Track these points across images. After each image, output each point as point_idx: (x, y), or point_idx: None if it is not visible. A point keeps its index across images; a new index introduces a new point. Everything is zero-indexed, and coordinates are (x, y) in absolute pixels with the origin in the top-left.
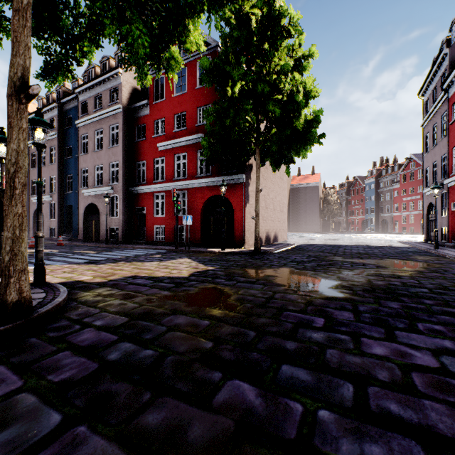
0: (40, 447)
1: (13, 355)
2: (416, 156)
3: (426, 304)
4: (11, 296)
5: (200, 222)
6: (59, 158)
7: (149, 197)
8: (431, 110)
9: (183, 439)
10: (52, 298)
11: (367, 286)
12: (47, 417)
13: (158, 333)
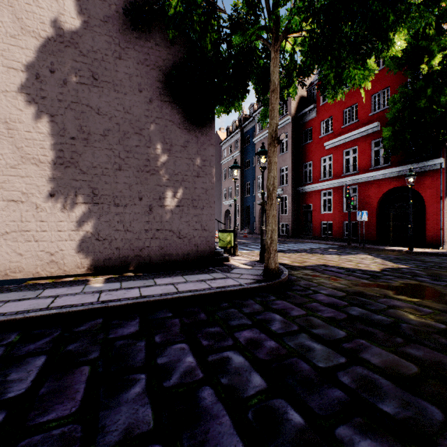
0: (343, 341)
1: (286, 298)
2: None
3: None
4: (271, 265)
5: (375, 218)
6: (241, 170)
7: (315, 195)
8: None
9: None
10: (280, 272)
11: None
12: (335, 330)
13: (381, 308)
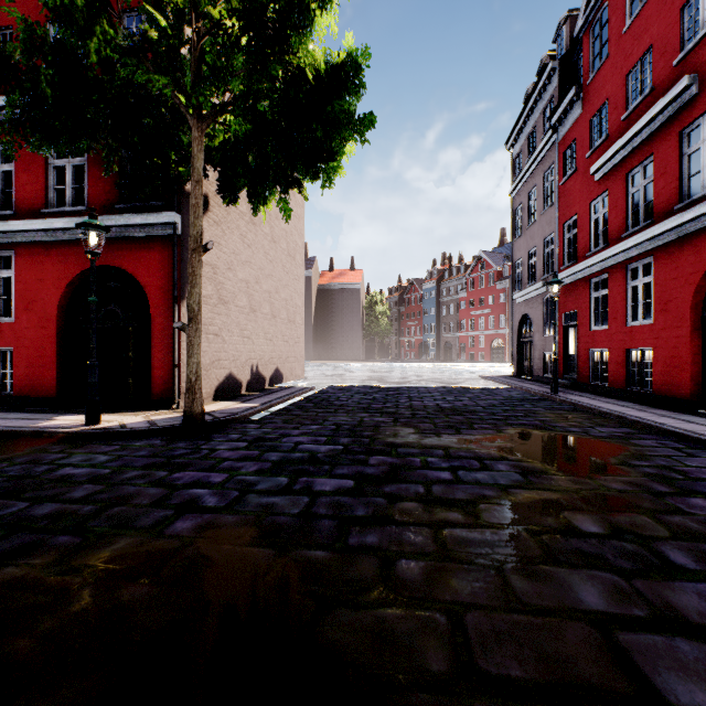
0: None
1: None
2: (486, 254)
3: None
4: None
5: (56, 340)
6: None
7: None
8: (529, 165)
9: None
10: None
11: None
12: None
13: None
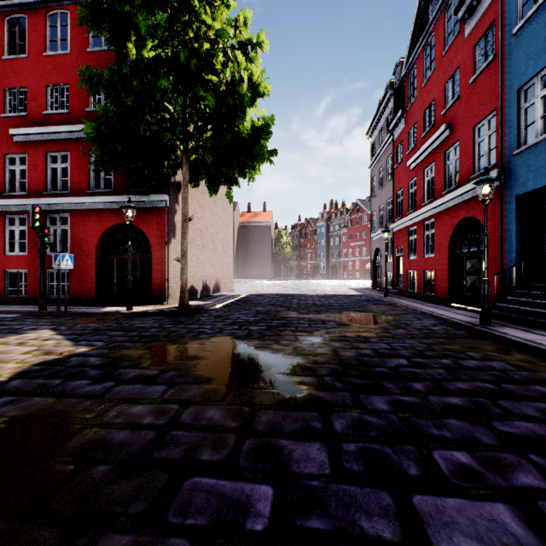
0: None
1: None
2: (361, 202)
3: (419, 393)
4: None
5: (95, 266)
6: None
7: None
8: (379, 152)
9: None
10: None
11: (335, 362)
12: None
13: None
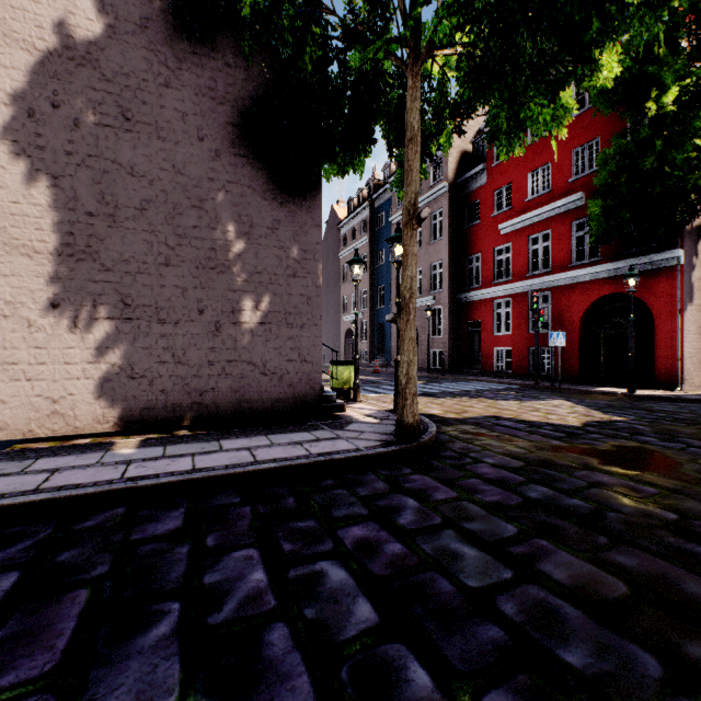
0: (512, 542)
1: (429, 471)
2: None
3: None
4: (407, 418)
5: (578, 343)
6: (370, 267)
7: (486, 306)
8: None
9: (677, 588)
10: (423, 428)
11: None
12: (501, 524)
13: (577, 486)
